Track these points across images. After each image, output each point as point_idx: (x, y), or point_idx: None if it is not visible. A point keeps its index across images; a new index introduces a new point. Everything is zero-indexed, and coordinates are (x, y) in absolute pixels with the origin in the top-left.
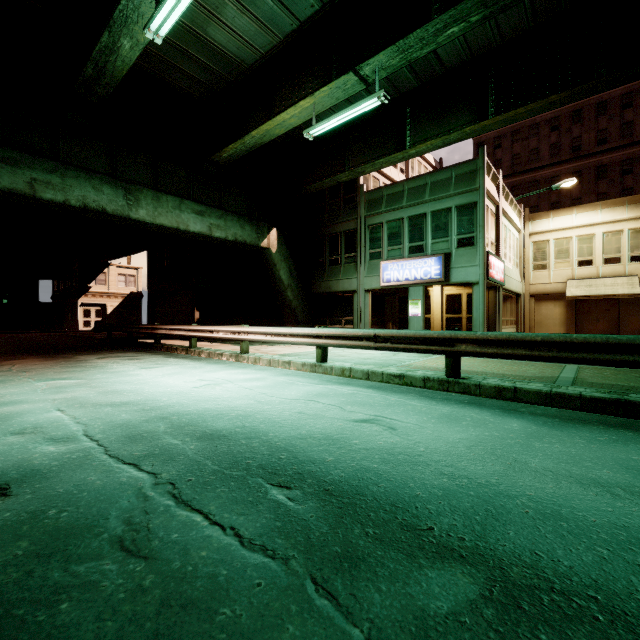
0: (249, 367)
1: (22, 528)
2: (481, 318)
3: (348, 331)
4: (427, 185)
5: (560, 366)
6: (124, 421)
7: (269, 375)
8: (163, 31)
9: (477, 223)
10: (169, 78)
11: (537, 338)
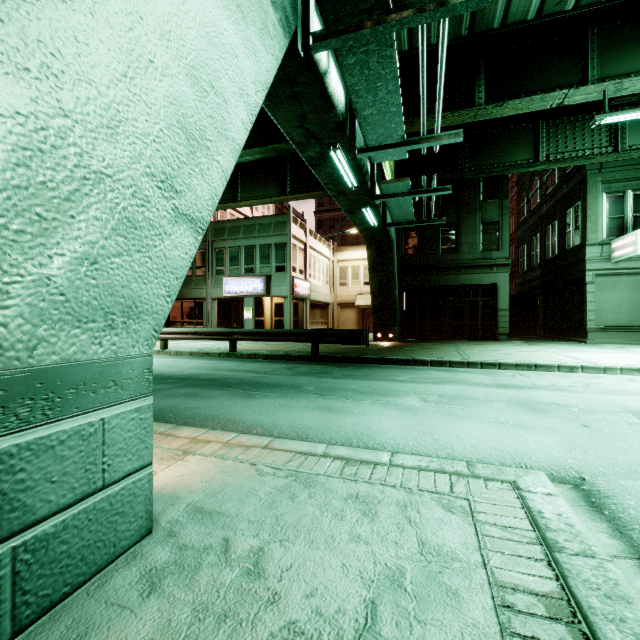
0: None
1: None
2: (289, 320)
3: (180, 329)
4: (257, 225)
5: (299, 346)
6: None
7: None
8: None
9: (287, 257)
10: None
11: (263, 331)
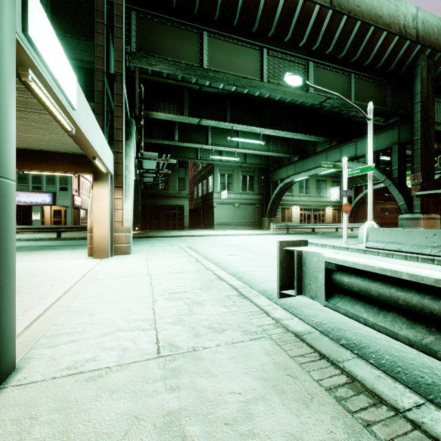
0: None
1: None
2: (71, 221)
3: (18, 226)
4: None
5: None
6: None
7: None
8: None
9: (69, 182)
10: None
11: (79, 226)
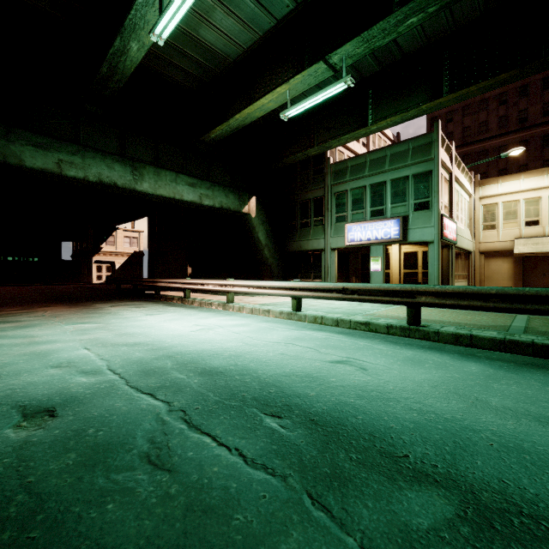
0: (235, 314)
1: (69, 443)
2: (436, 273)
3: (320, 284)
4: (387, 157)
5: (511, 316)
6: (138, 358)
7: (252, 321)
8: (165, 34)
9: (432, 189)
10: (167, 73)
11: (492, 291)
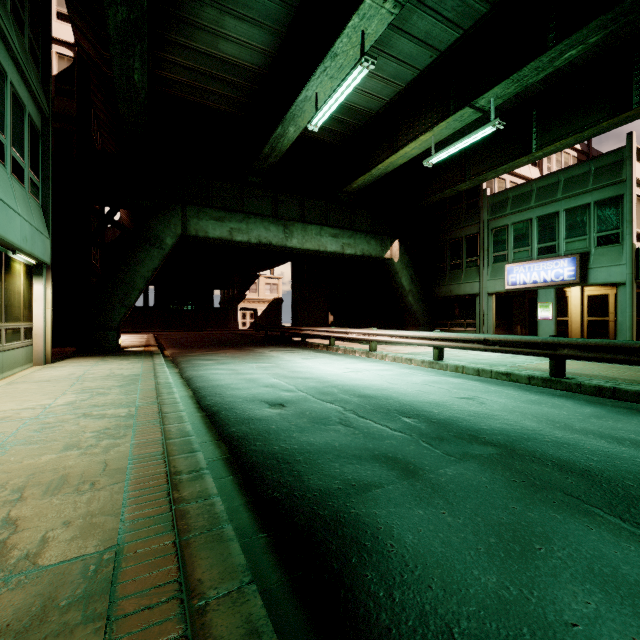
0: (378, 362)
1: (300, 415)
2: (628, 322)
3: (461, 335)
4: (559, 182)
5: None
6: (313, 386)
7: (395, 368)
8: (319, 124)
9: (623, 218)
10: (313, 134)
11: (635, 345)
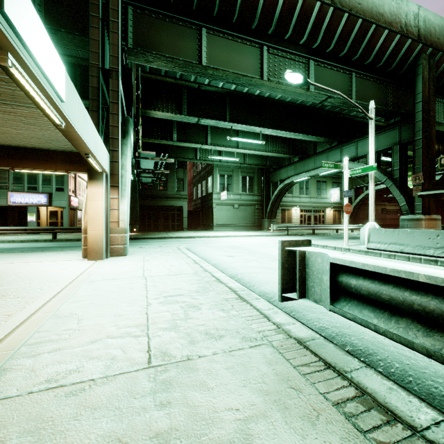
0: None
1: None
2: (67, 222)
3: (12, 228)
4: None
5: None
6: None
7: None
8: None
9: (65, 182)
10: None
11: (76, 227)
